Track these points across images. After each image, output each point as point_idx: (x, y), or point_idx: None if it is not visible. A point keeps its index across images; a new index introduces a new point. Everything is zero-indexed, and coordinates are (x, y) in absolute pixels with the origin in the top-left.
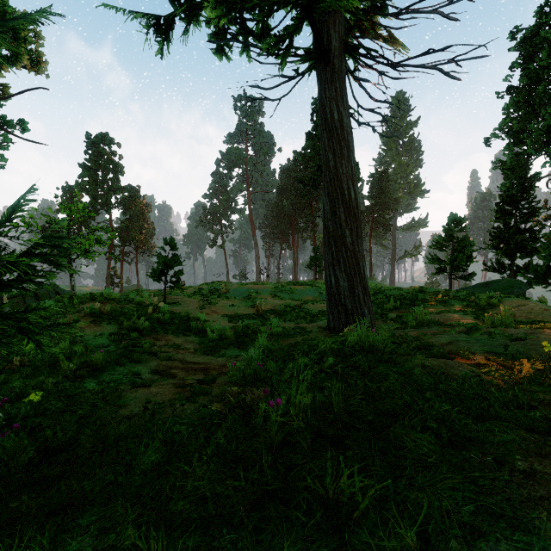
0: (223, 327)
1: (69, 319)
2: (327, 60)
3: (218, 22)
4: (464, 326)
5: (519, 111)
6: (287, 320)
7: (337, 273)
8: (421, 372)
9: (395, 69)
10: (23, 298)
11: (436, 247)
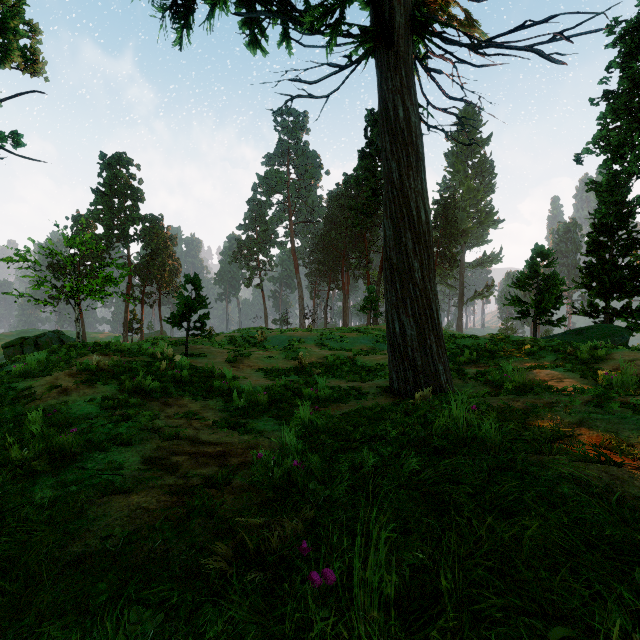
0: (256, 387)
1: (54, 378)
2: (390, 41)
3: (250, 5)
4: (588, 394)
5: (617, 121)
6: (336, 376)
7: (403, 318)
8: (575, 493)
9: (480, 48)
10: (21, 347)
11: (517, 286)
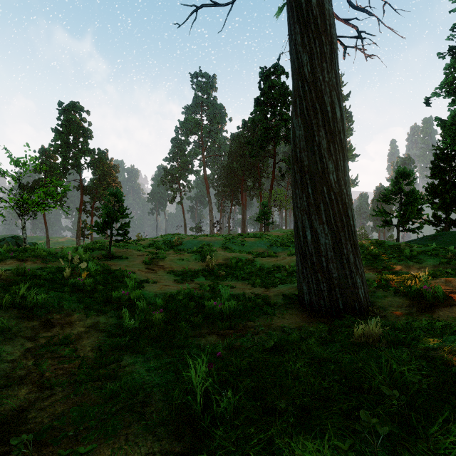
0: (160, 294)
1: None
2: None
3: None
4: None
5: None
6: (239, 278)
7: (316, 225)
8: None
9: None
10: None
11: (384, 200)
